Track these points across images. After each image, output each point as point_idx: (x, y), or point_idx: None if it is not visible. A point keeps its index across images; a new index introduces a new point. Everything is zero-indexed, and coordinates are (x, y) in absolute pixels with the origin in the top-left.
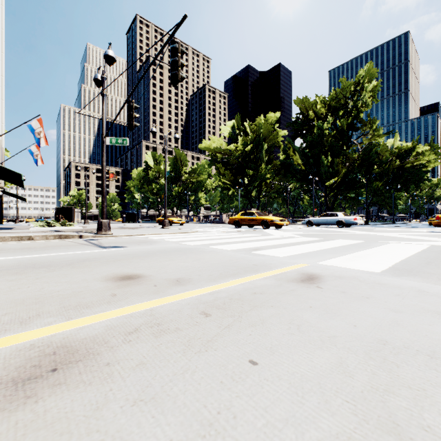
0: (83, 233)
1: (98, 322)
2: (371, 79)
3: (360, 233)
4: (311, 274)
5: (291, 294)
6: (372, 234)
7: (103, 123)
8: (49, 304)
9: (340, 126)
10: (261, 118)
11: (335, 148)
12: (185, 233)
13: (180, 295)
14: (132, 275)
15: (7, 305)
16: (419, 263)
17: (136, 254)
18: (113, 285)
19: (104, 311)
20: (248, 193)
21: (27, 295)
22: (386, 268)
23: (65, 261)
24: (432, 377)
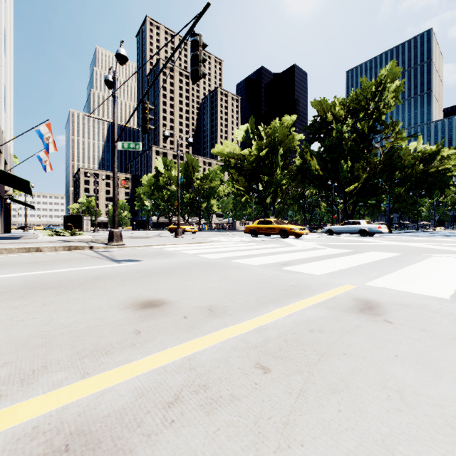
0: (93, 244)
1: (123, 381)
2: (393, 79)
3: (389, 243)
4: (367, 300)
5: (358, 333)
6: (403, 245)
7: (115, 127)
8: (59, 347)
9: (360, 129)
10: (276, 121)
11: (355, 152)
12: (201, 244)
13: (219, 334)
14: (154, 300)
15: (7, 349)
16: None
17: (154, 270)
18: (134, 316)
19: (128, 360)
20: (262, 199)
21: (31, 332)
22: (453, 292)
23: (75, 280)
24: None
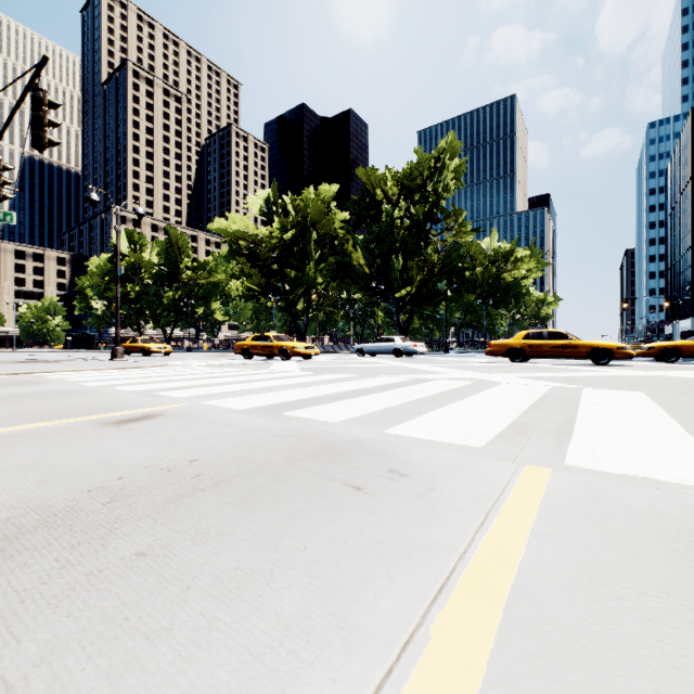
0: None
1: None
2: (454, 155)
3: (392, 365)
4: (154, 415)
5: (60, 435)
6: (404, 366)
7: None
8: None
9: (415, 215)
10: (310, 190)
11: (409, 245)
12: (131, 369)
13: None
14: None
15: None
16: (326, 398)
17: None
18: None
19: None
20: (290, 305)
21: None
22: (266, 405)
23: None
24: (7, 480)
